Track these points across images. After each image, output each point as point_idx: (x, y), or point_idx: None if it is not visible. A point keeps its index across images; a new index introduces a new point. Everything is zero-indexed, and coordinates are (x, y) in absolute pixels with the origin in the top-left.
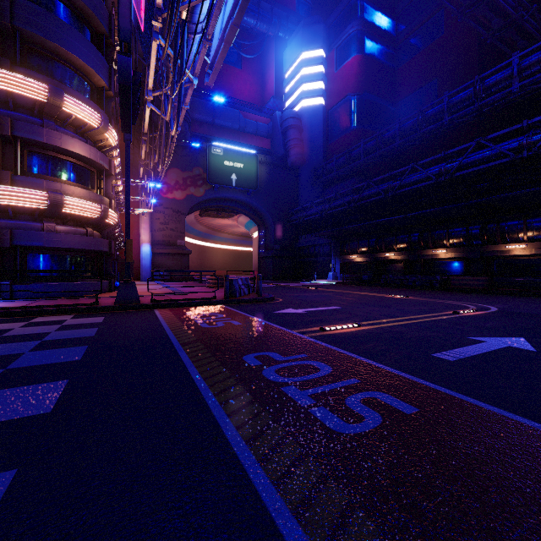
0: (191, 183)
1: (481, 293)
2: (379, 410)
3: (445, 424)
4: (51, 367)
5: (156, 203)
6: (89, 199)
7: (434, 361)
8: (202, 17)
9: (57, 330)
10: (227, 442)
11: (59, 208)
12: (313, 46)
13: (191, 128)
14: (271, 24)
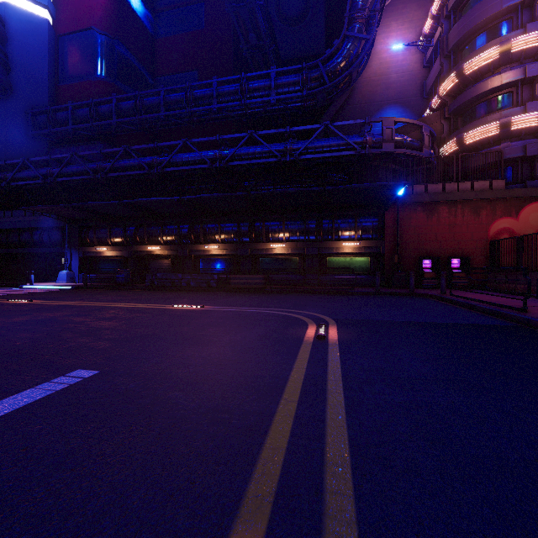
0: None
1: (261, 292)
2: None
3: None
4: None
5: None
6: None
7: None
8: None
9: None
10: None
11: None
12: None
13: None
14: None
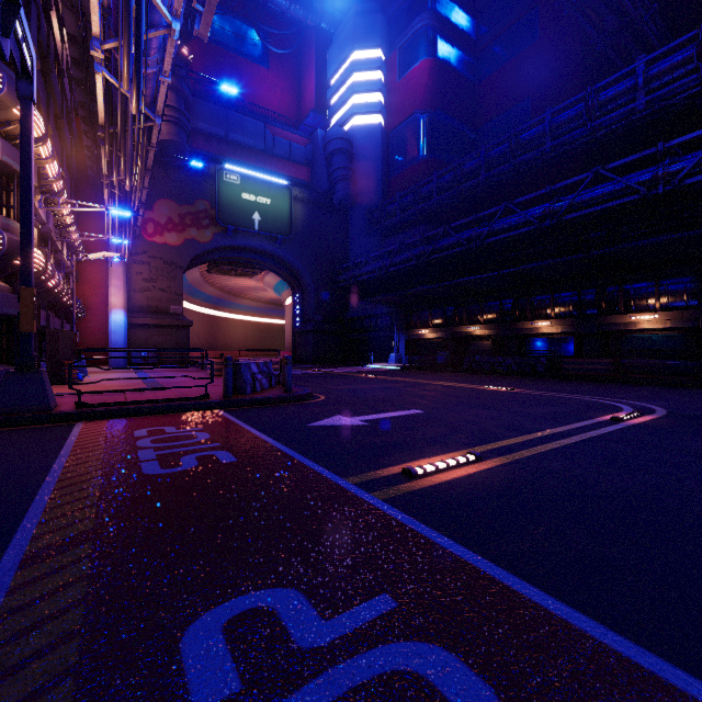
0: (192, 223)
1: (606, 382)
2: None
3: None
4: None
5: (137, 249)
6: None
7: None
8: None
9: None
10: None
11: None
12: (368, 44)
13: (193, 143)
14: (311, 8)
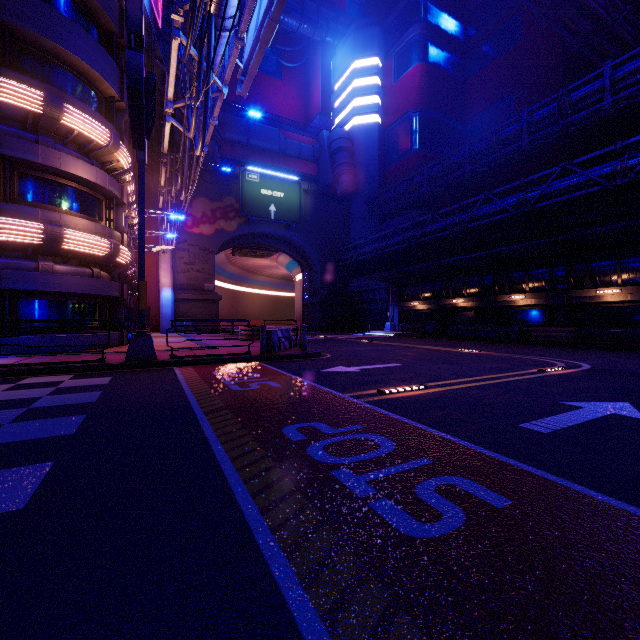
0: (221, 216)
1: (568, 347)
2: (460, 503)
3: (550, 523)
4: (35, 444)
5: (179, 239)
6: (95, 233)
7: (524, 433)
8: (233, 10)
9: (50, 394)
10: (259, 552)
11: (58, 243)
12: (367, 54)
13: (221, 150)
14: (317, 26)
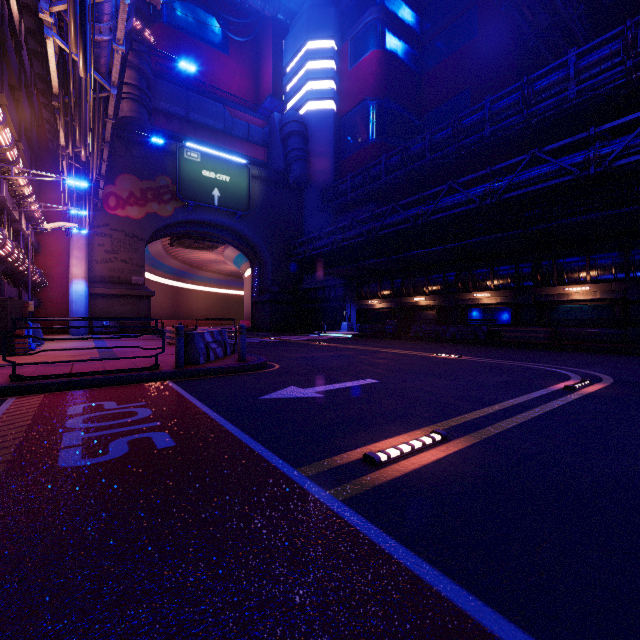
0: (153, 197)
1: (543, 349)
2: None
3: None
4: None
5: (99, 222)
6: None
7: None
8: None
9: None
10: None
11: None
12: (321, 35)
13: (154, 122)
14: None
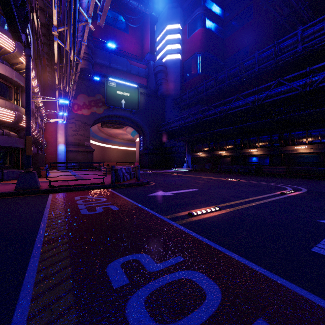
0: (94, 105)
1: (282, 177)
2: None
3: None
4: None
5: (70, 117)
6: (4, 107)
7: None
8: None
9: None
10: None
11: None
12: (174, 22)
13: (94, 69)
14: (148, 6)
